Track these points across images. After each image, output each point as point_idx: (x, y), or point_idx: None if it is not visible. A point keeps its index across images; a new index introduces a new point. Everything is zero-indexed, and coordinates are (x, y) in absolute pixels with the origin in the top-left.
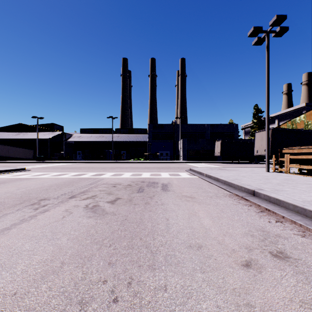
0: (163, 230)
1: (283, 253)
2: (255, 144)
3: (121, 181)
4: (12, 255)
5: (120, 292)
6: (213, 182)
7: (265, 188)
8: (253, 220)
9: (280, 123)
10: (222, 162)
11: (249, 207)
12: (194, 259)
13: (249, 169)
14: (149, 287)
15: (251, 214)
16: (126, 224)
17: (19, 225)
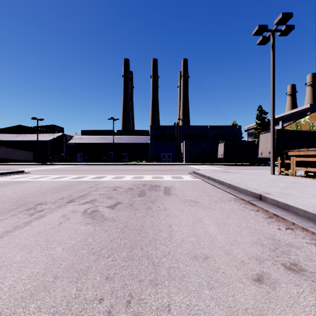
0: (165, 238)
1: (298, 265)
2: (259, 146)
3: (122, 184)
4: (1, 268)
5: (118, 313)
6: (217, 185)
7: (272, 192)
8: (261, 227)
9: (284, 124)
10: (225, 164)
11: (256, 212)
12: (200, 272)
13: (253, 172)
14: (151, 307)
15: (259, 220)
16: (126, 232)
17: (12, 233)
